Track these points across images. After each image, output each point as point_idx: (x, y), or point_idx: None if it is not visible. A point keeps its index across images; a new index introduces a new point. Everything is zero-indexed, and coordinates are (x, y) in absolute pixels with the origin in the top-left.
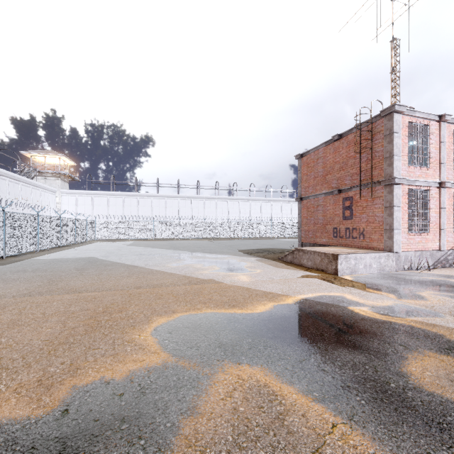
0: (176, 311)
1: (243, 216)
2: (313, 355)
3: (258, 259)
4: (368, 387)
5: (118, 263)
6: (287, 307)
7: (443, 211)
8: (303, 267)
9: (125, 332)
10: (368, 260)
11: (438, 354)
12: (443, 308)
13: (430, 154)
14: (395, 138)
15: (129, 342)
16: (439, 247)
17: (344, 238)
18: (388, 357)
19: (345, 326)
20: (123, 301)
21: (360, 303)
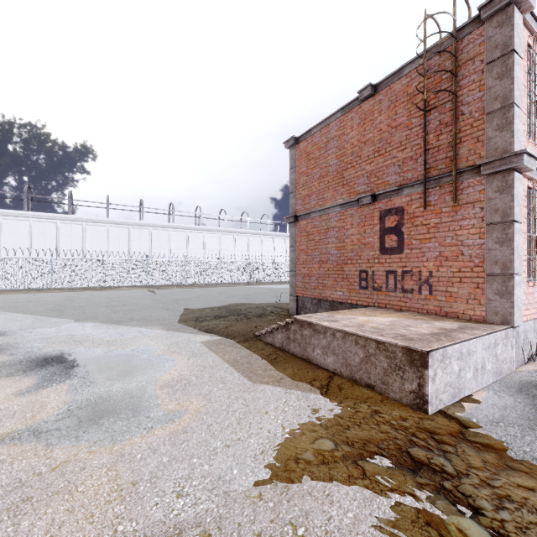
0: None
1: (210, 253)
2: None
3: (212, 339)
4: None
5: None
6: None
7: None
8: (315, 367)
9: None
10: (480, 355)
11: None
12: None
13: None
14: (516, 65)
15: None
16: None
17: (383, 291)
18: None
19: None
20: None
21: None
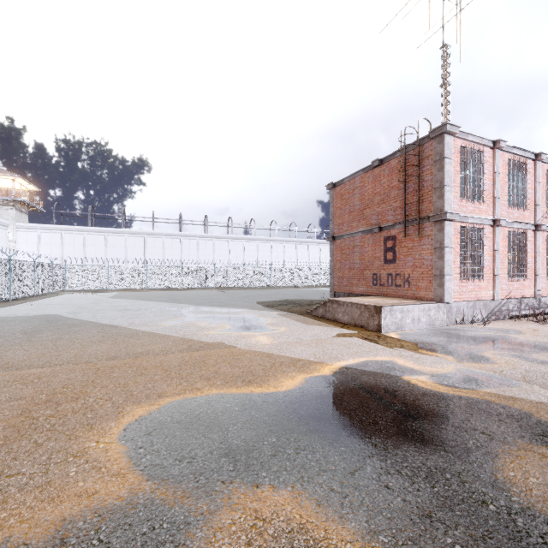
0: (165, 393)
1: (262, 260)
2: (368, 459)
3: (282, 313)
4: (459, 516)
5: (89, 322)
6: (324, 380)
7: (497, 253)
8: (338, 322)
9: (75, 437)
10: (416, 313)
11: (533, 444)
12: (514, 372)
13: (484, 187)
14: (446, 165)
15: (77, 456)
16: (493, 296)
17: (385, 286)
18: (472, 454)
19: (404, 407)
20: (84, 380)
21: (415, 370)
